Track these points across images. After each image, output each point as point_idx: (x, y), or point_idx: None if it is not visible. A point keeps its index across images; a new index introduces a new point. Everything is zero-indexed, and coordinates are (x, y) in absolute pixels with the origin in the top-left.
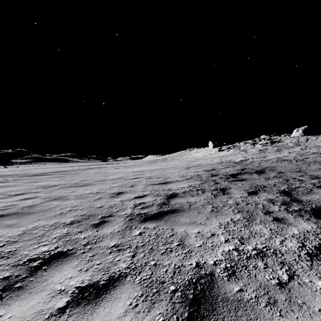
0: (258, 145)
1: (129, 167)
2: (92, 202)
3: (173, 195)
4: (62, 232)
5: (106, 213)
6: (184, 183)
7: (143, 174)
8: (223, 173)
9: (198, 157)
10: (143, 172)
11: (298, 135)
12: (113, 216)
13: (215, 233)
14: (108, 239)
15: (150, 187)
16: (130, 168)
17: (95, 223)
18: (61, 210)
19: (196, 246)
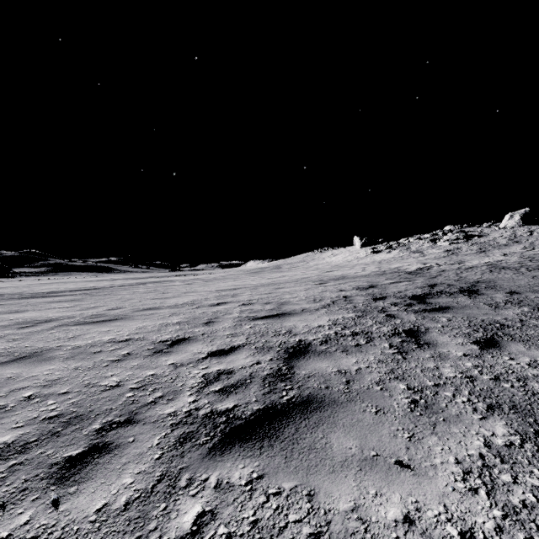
0: (442, 242)
1: (212, 281)
2: (101, 369)
3: (300, 349)
4: None
5: (121, 410)
6: (320, 317)
7: (237, 295)
8: (396, 294)
9: (337, 263)
10: (237, 291)
11: (512, 225)
12: (135, 423)
13: (475, 531)
14: None
15: (248, 326)
16: (214, 284)
17: (70, 456)
18: (6, 399)
19: None
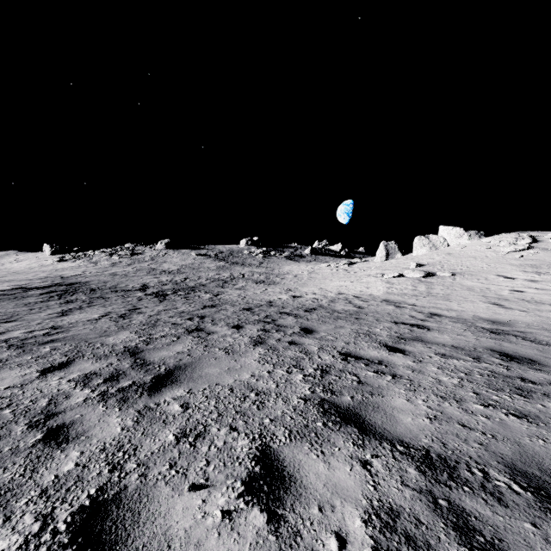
0: (115, 256)
1: None
2: None
3: None
4: None
5: None
6: None
7: None
8: (34, 286)
9: (18, 270)
10: None
11: (161, 248)
12: None
13: (1, 303)
14: None
15: None
16: None
17: None
18: None
19: None
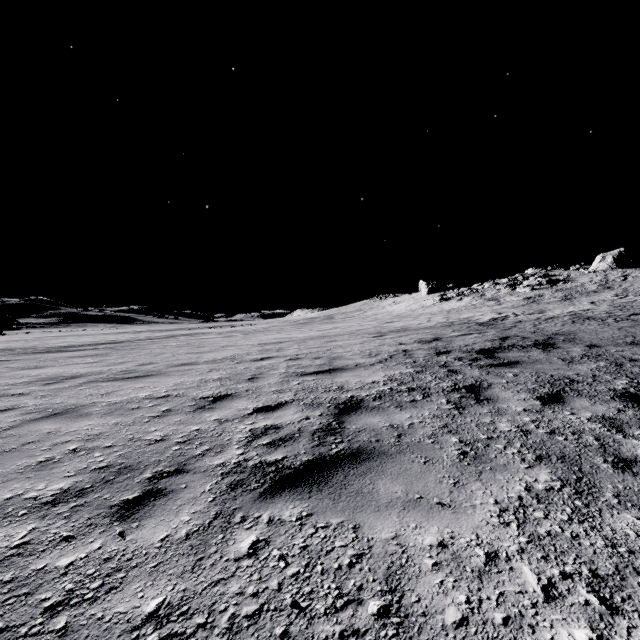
0: (521, 287)
1: (253, 333)
2: (142, 424)
3: (351, 405)
4: (9, 540)
5: (170, 461)
6: (375, 372)
7: (282, 349)
8: (462, 348)
9: (399, 312)
10: (283, 345)
11: (604, 268)
12: (185, 472)
13: (499, 552)
14: (142, 576)
15: (296, 382)
16: (256, 336)
17: (127, 499)
18: (51, 452)
19: (450, 622)
